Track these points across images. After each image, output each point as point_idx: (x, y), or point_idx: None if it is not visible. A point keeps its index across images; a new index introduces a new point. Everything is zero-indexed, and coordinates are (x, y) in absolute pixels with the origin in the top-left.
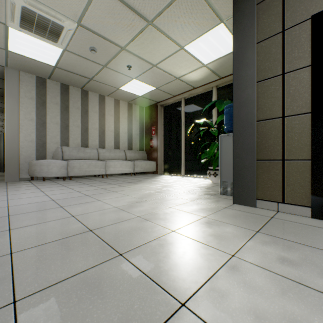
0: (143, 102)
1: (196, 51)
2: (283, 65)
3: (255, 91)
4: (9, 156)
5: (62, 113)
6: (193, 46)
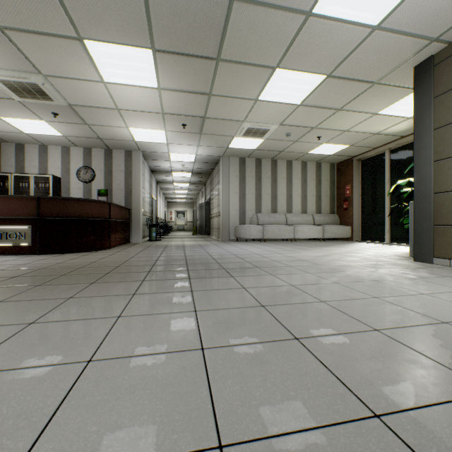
0: (334, 159)
1: (393, 112)
2: None
3: (431, 169)
4: (224, 222)
5: (256, 184)
6: (388, 110)
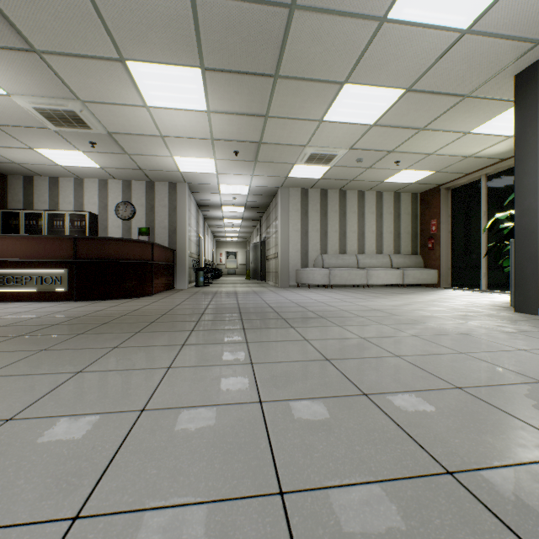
0: (416, 188)
1: (489, 130)
2: None
3: (536, 200)
4: (282, 265)
5: (321, 219)
6: (483, 127)
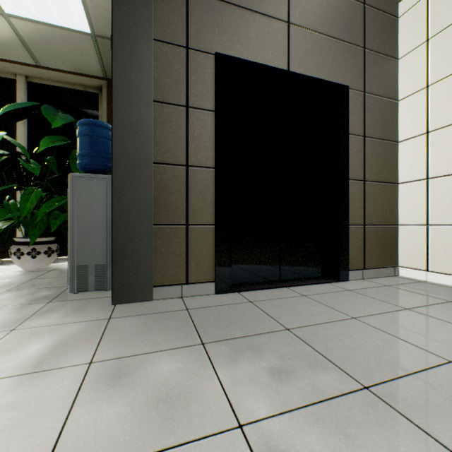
0: None
1: None
2: (188, 95)
3: (152, 114)
4: None
5: None
6: None
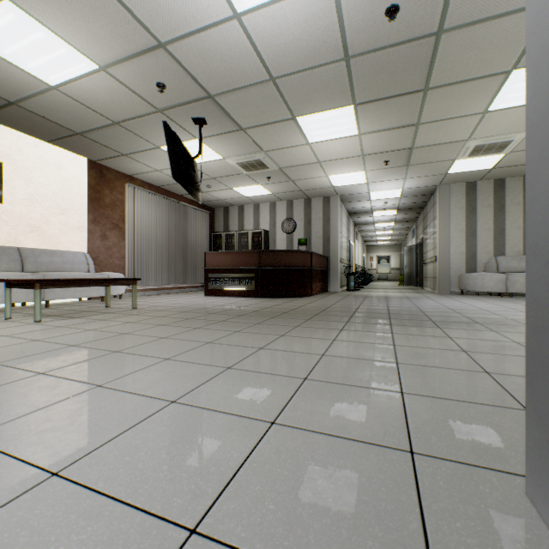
0: None
1: None
2: None
3: None
4: (441, 270)
5: (495, 215)
6: None
